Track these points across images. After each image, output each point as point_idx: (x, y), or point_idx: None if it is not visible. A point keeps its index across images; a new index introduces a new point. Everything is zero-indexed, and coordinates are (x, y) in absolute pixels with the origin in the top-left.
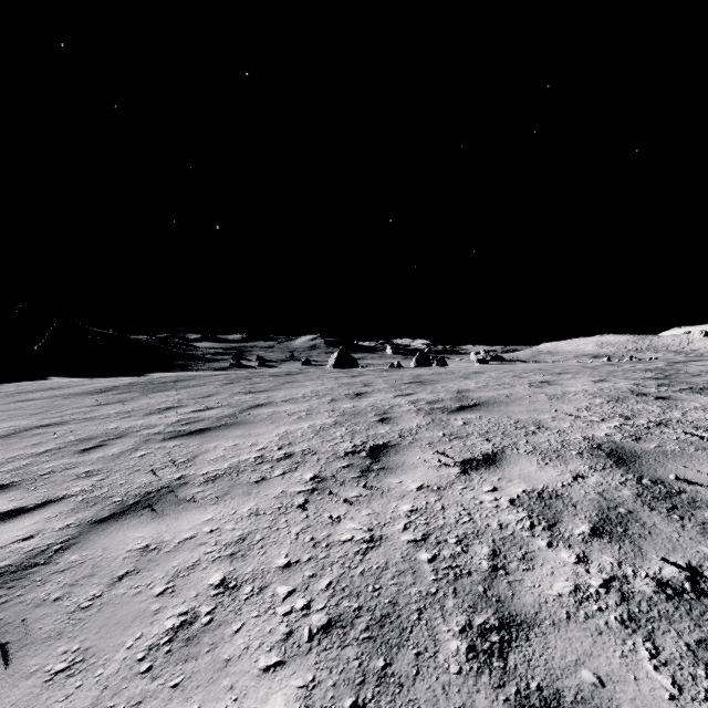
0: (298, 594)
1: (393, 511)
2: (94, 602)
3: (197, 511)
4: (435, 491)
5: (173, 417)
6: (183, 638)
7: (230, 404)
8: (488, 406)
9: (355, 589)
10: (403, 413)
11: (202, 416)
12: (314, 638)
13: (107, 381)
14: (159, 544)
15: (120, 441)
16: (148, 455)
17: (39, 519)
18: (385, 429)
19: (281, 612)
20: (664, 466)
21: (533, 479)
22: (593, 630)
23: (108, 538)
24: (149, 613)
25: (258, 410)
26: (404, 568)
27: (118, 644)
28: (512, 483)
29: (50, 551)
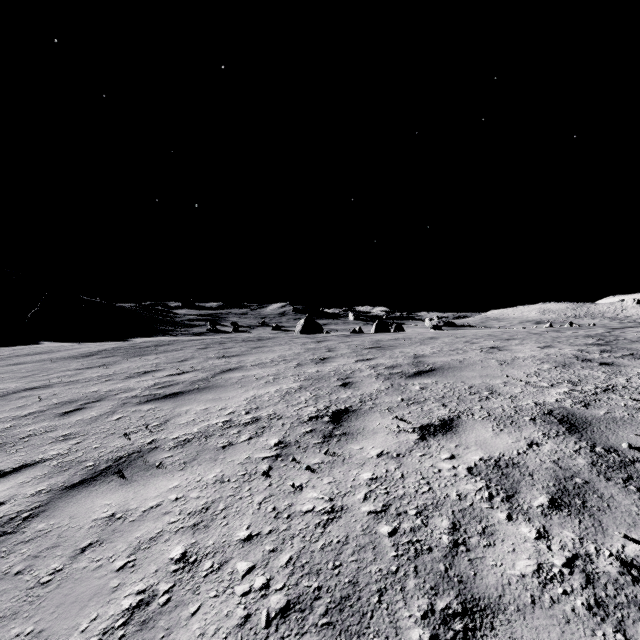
0: (257, 571)
1: (354, 479)
2: (54, 577)
3: (164, 477)
4: (394, 458)
5: (150, 381)
6: (138, 621)
7: (204, 368)
8: (443, 371)
9: (315, 566)
10: (364, 377)
11: (177, 380)
12: (272, 624)
13: (93, 345)
14: (125, 513)
15: (98, 405)
16: (124, 418)
17: (13, 484)
18: (347, 394)
19: (239, 592)
20: (615, 433)
21: (489, 446)
22: (560, 617)
23: (77, 505)
24: (107, 590)
25: (229, 375)
26: (364, 542)
27: (73, 626)
28: (469, 451)
29: (18, 519)
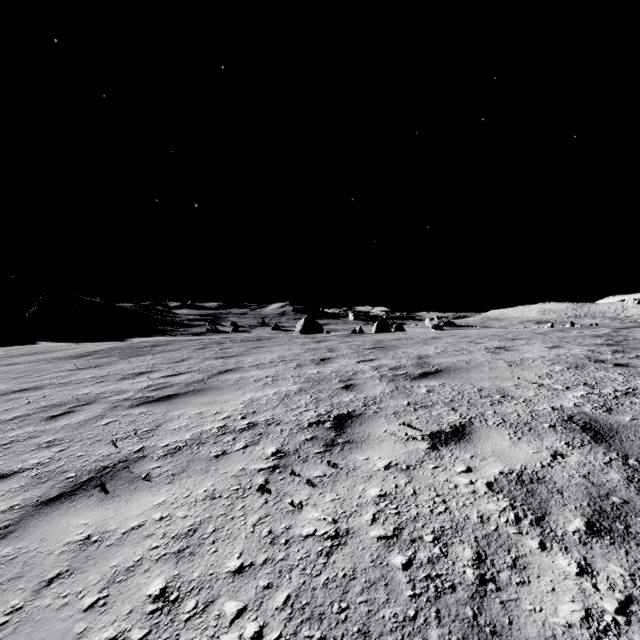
0: (248, 615)
1: (360, 496)
2: (11, 617)
3: (150, 492)
4: (404, 471)
5: (144, 382)
6: None
7: (201, 369)
8: (450, 373)
9: (317, 608)
10: (366, 379)
11: (172, 381)
12: None
13: (90, 345)
14: (102, 535)
15: (88, 408)
16: (113, 423)
17: None
18: (349, 397)
19: None
20: None
21: (509, 457)
22: None
23: (50, 525)
24: (71, 637)
25: (226, 376)
26: (375, 577)
27: None
28: (487, 463)
29: None
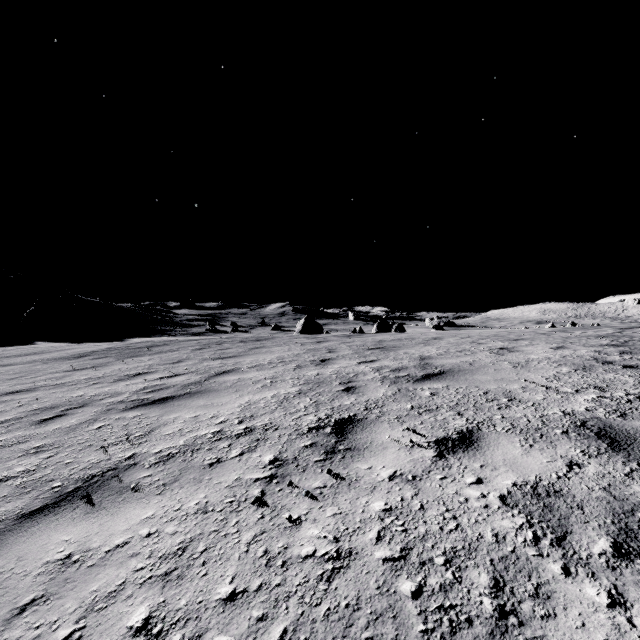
0: None
1: (363, 511)
2: None
3: (138, 504)
4: (410, 482)
5: (139, 384)
6: None
7: (198, 370)
8: (453, 374)
9: None
10: (368, 381)
11: (169, 383)
12: None
13: (87, 346)
14: (84, 554)
15: (81, 411)
16: (105, 427)
17: None
18: (350, 400)
19: None
20: None
21: (521, 467)
22: None
23: (29, 541)
24: None
25: (224, 378)
26: (381, 607)
27: None
28: (498, 473)
29: None
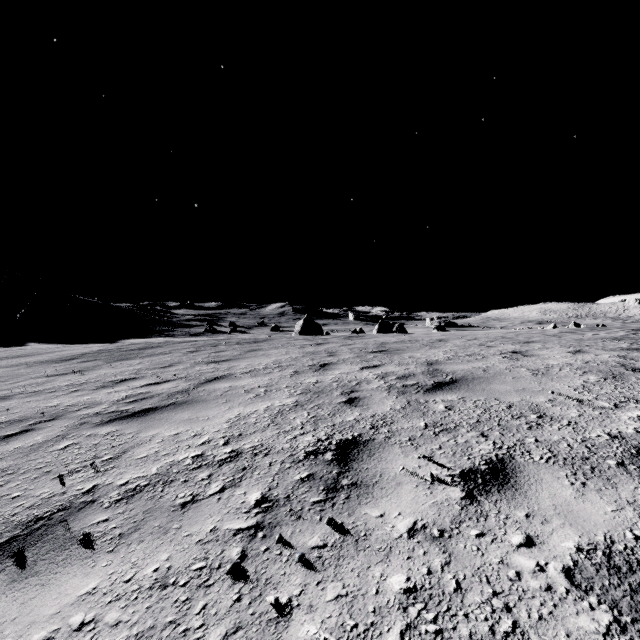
0: None
1: (377, 591)
2: None
3: (81, 568)
4: (437, 541)
5: (122, 392)
6: None
7: (188, 376)
8: (467, 383)
9: None
10: (372, 391)
11: (154, 391)
12: None
13: (78, 348)
14: None
15: (50, 425)
16: (72, 446)
17: None
18: (354, 415)
19: None
20: None
21: (581, 519)
22: None
23: None
24: None
25: (214, 385)
26: None
27: None
28: (552, 528)
29: None
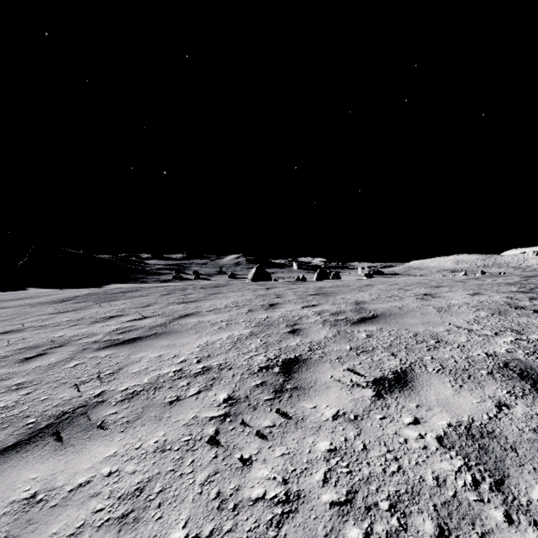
0: None
1: (309, 451)
2: None
3: (103, 442)
4: (352, 422)
5: (113, 326)
6: None
7: (164, 313)
8: (385, 318)
9: None
10: (311, 324)
11: (138, 325)
12: None
13: (71, 291)
14: (48, 493)
15: (60, 350)
16: (80, 365)
17: None
18: (296, 341)
19: None
20: None
21: (454, 407)
22: None
23: None
24: None
25: (185, 320)
26: None
27: None
28: (433, 413)
29: None
